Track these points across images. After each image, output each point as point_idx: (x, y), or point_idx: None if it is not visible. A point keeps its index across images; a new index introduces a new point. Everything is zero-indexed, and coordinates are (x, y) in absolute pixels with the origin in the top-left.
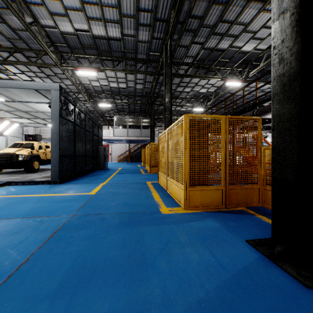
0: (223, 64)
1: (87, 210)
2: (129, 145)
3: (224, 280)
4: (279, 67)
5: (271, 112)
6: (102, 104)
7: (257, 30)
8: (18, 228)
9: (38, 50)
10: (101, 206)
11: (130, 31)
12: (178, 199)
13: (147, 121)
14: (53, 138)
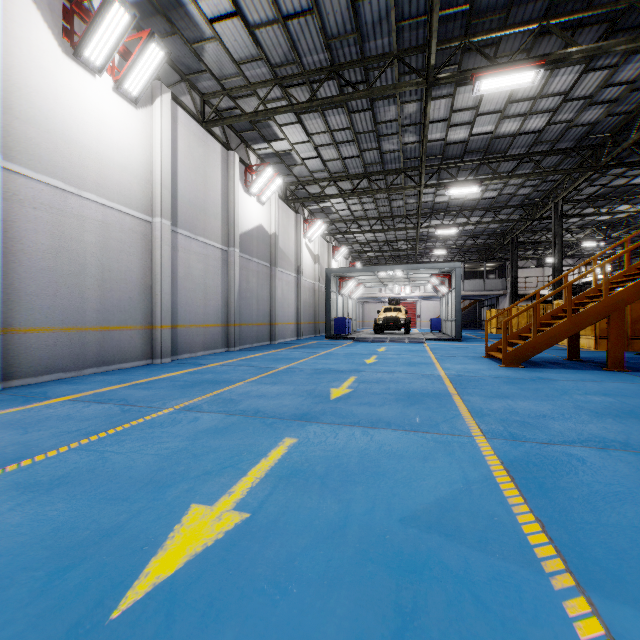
0: (639, 192)
1: None
2: None
3: None
4: None
5: None
6: (435, 252)
7: None
8: None
9: (398, 215)
10: None
11: (510, 191)
12: (587, 347)
13: (491, 265)
14: (457, 306)
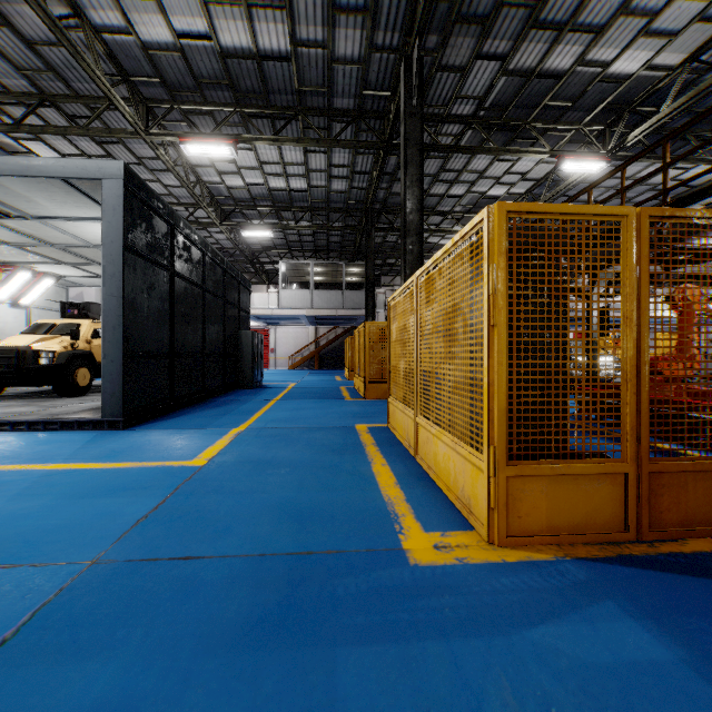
0: (555, 115)
1: (156, 534)
2: (317, 328)
3: None
4: None
5: None
6: (252, 232)
7: (662, 6)
8: None
9: (94, 97)
10: (206, 519)
11: (315, 30)
12: (459, 497)
13: (358, 271)
14: (108, 307)
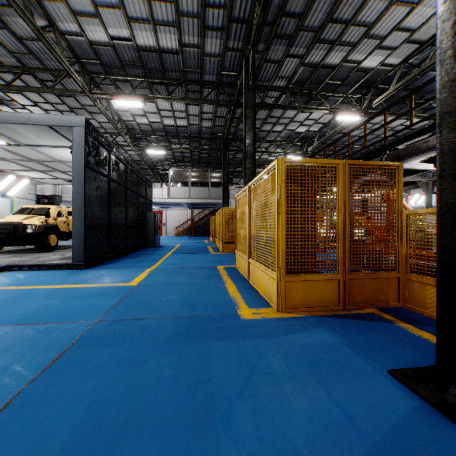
0: (332, 88)
1: (122, 311)
2: (192, 210)
3: None
4: (454, 64)
5: (410, 158)
6: (153, 151)
7: (387, 34)
8: (6, 343)
9: (57, 69)
10: (145, 305)
11: (193, 38)
12: (266, 295)
13: (218, 175)
14: (76, 200)
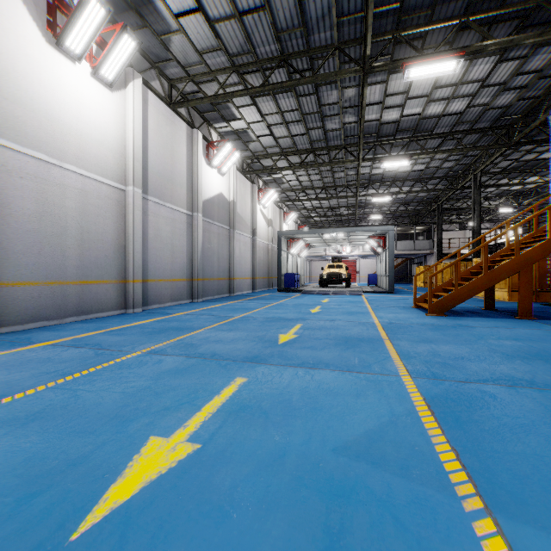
0: (546, 166)
1: None
2: None
3: None
4: None
5: None
6: (372, 217)
7: None
8: None
9: (340, 185)
10: None
11: (436, 164)
12: (501, 298)
13: (420, 228)
14: (390, 263)
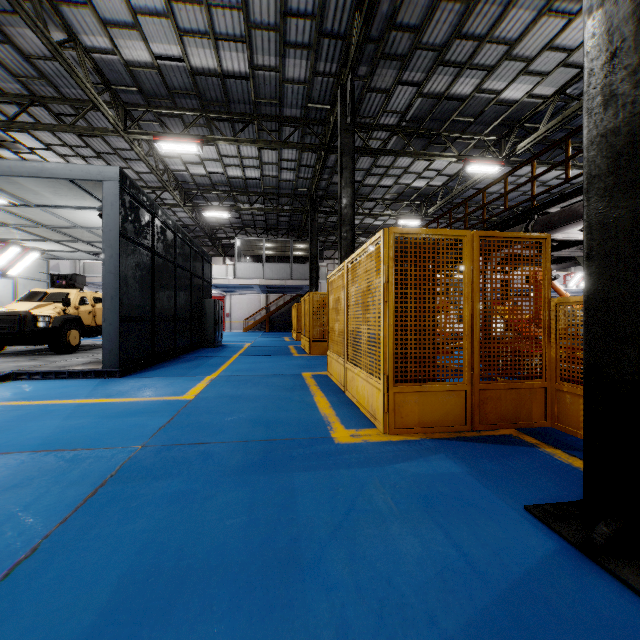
0: (461, 127)
1: (175, 434)
2: (267, 296)
3: (483, 608)
4: (605, 115)
5: (565, 225)
6: (212, 213)
7: (535, 54)
8: (23, 475)
9: (79, 99)
10: (205, 426)
11: (269, 58)
12: (369, 411)
13: (304, 246)
14: (107, 282)
